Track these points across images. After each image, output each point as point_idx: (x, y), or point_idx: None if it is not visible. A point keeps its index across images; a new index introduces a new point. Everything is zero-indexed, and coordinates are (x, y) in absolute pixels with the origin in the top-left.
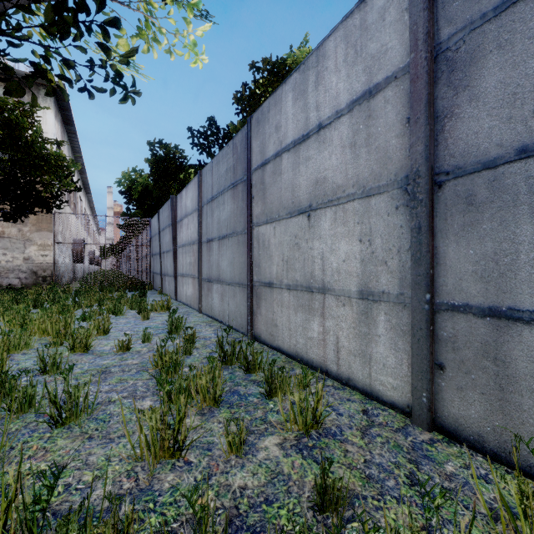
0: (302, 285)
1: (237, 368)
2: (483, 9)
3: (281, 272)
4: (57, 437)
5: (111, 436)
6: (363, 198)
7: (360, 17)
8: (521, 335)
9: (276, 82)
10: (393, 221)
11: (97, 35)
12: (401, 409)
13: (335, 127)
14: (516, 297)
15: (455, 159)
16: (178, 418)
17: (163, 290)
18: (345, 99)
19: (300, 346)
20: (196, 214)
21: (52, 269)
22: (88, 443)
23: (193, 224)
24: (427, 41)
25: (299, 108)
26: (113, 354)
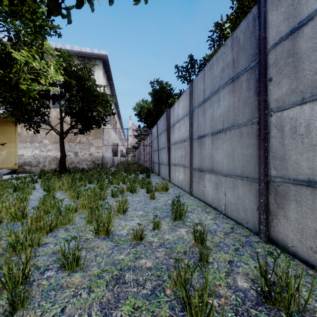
0: None
1: None
2: None
3: None
4: None
5: None
6: None
7: None
8: None
9: (252, 1)
10: None
11: None
12: None
13: None
14: None
15: None
16: None
17: (160, 174)
18: None
19: None
20: (187, 117)
21: (101, 160)
22: None
23: (184, 126)
24: None
25: None
26: (128, 243)
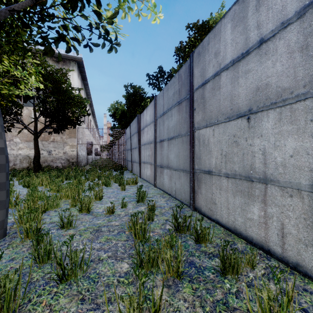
0: (241, 175)
1: (188, 237)
2: None
3: (220, 163)
4: (60, 294)
5: (97, 301)
6: None
7: None
8: None
9: (204, 35)
10: None
11: (93, 8)
12: None
13: (279, 37)
14: None
15: None
16: (153, 310)
17: (133, 171)
18: (293, 8)
19: (239, 223)
20: (152, 124)
21: (76, 158)
22: (80, 306)
23: (150, 130)
24: None
25: (238, 33)
26: (104, 215)
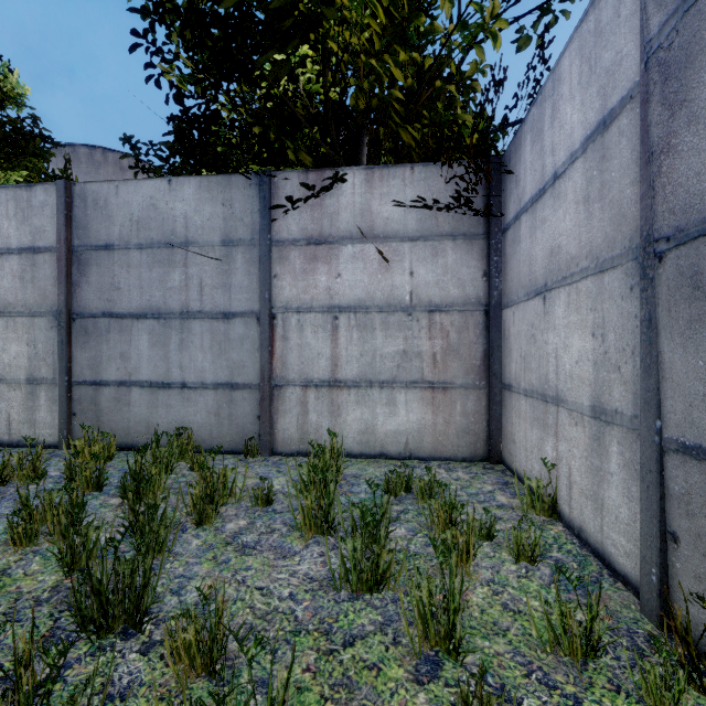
0: None
1: None
2: (92, 243)
3: None
4: None
5: None
6: (30, 316)
7: (27, 195)
8: (104, 391)
9: None
10: (50, 335)
11: None
12: (55, 446)
13: (7, 258)
14: (102, 375)
15: (81, 309)
16: None
17: None
18: (15, 243)
19: None
20: None
21: None
22: None
23: None
24: (66, 243)
25: None
26: None
